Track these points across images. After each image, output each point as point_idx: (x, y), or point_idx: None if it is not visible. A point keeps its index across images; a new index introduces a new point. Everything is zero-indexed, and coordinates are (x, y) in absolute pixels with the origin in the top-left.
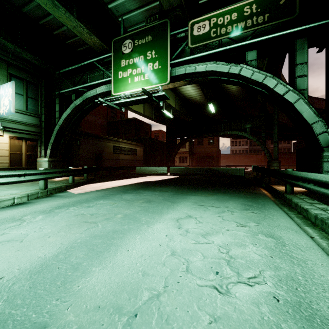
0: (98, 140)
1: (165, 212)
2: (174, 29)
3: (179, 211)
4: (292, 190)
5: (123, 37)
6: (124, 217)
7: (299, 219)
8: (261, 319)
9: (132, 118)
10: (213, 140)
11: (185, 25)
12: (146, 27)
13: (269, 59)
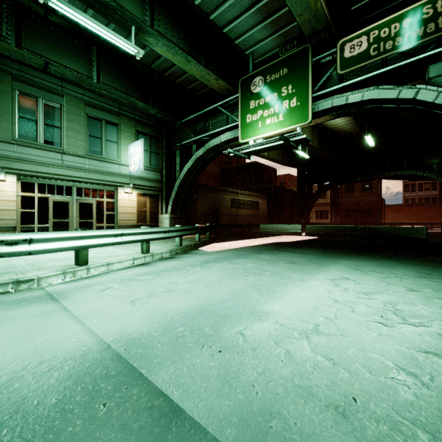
0: (215, 193)
1: (316, 272)
2: (316, 53)
3: (331, 273)
4: None
5: (252, 75)
6: (274, 273)
7: None
8: (422, 340)
9: (252, 162)
10: (371, 185)
11: (332, 46)
12: (281, 58)
13: None
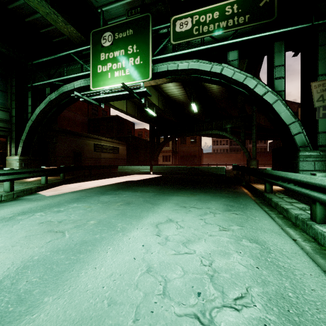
0: (78, 138)
1: (145, 215)
2: (156, 24)
3: (159, 214)
4: (271, 189)
5: (102, 29)
6: (98, 223)
7: (280, 219)
8: None
9: (114, 116)
10: (196, 139)
11: (167, 21)
12: (127, 20)
13: (249, 61)
